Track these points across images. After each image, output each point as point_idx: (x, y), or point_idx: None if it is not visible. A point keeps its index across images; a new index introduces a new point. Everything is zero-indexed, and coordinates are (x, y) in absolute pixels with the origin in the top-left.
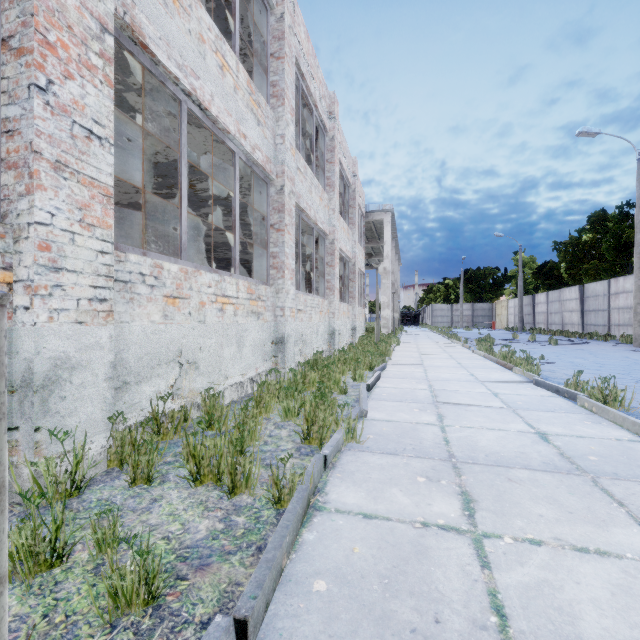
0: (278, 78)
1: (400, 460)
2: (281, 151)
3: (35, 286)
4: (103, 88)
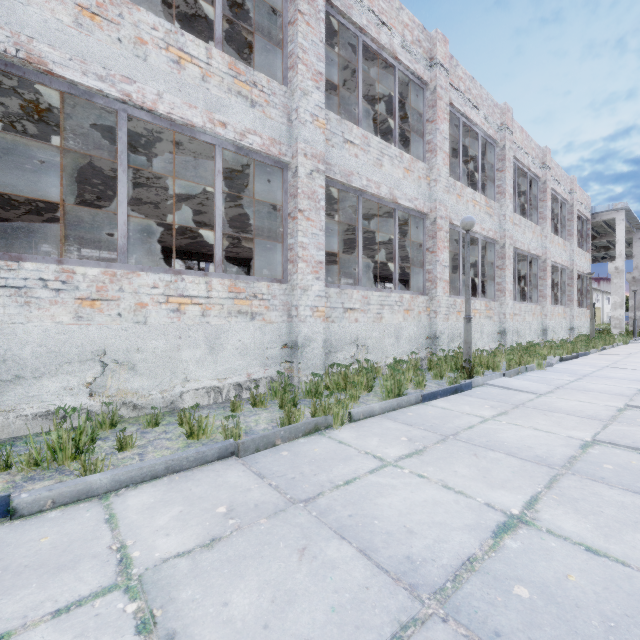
0: (501, 183)
1: (560, 373)
2: (503, 224)
3: (437, 312)
4: (447, 251)
